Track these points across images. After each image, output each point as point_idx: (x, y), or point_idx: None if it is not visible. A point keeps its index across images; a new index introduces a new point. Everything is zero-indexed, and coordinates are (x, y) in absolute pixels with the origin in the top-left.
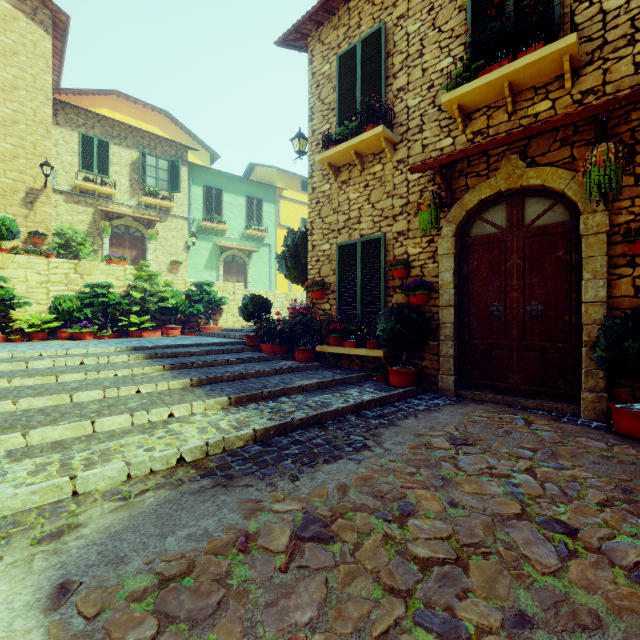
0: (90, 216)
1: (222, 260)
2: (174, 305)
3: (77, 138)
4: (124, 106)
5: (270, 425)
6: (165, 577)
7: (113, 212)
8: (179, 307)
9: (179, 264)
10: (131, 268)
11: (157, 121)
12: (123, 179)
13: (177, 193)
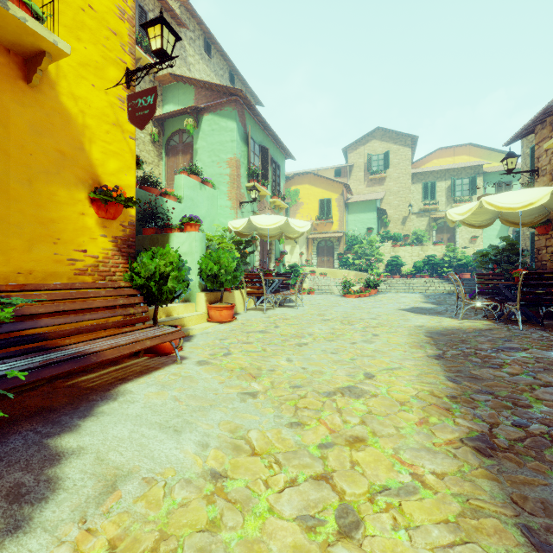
0: (426, 221)
1: (510, 230)
2: (465, 263)
3: (421, 186)
4: (444, 153)
5: (466, 290)
6: (436, 297)
7: (437, 217)
8: (468, 263)
9: (476, 238)
10: (444, 246)
11: (464, 151)
12: (442, 198)
13: (475, 195)
